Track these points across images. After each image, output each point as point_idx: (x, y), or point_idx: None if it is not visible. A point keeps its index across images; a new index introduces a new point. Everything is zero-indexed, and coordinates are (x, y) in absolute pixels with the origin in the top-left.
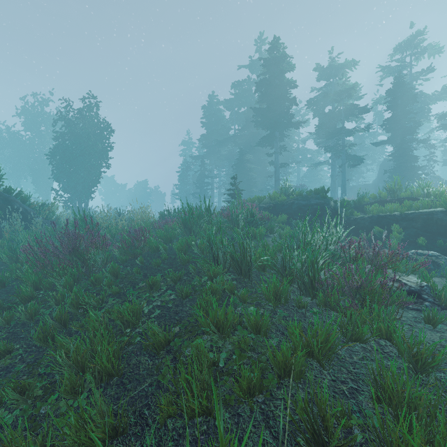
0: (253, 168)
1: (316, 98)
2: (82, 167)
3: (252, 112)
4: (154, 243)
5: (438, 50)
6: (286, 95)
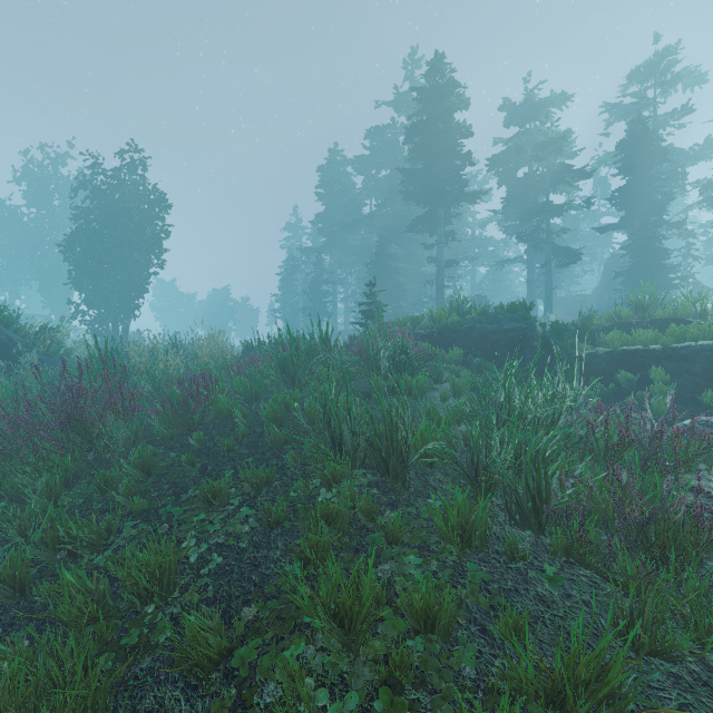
0: (400, 268)
1: (503, 155)
2: (119, 266)
3: (399, 177)
4: (224, 404)
5: (699, 79)
6: (455, 148)
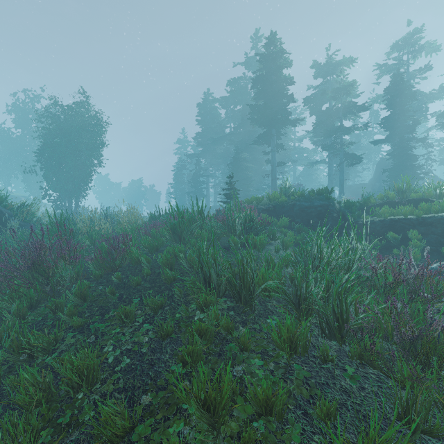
0: (249, 167)
1: (313, 96)
2: (72, 166)
3: (248, 110)
4: (135, 254)
5: (436, 49)
6: (283, 91)
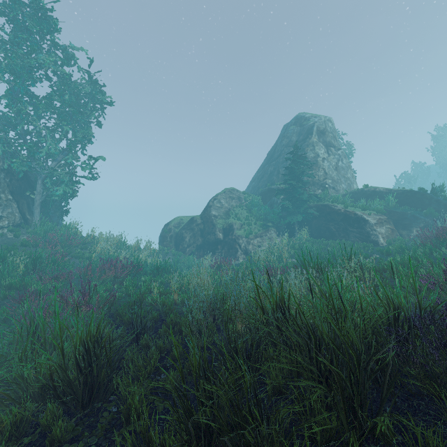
0: None
1: None
2: None
3: None
4: None
5: None
6: None
